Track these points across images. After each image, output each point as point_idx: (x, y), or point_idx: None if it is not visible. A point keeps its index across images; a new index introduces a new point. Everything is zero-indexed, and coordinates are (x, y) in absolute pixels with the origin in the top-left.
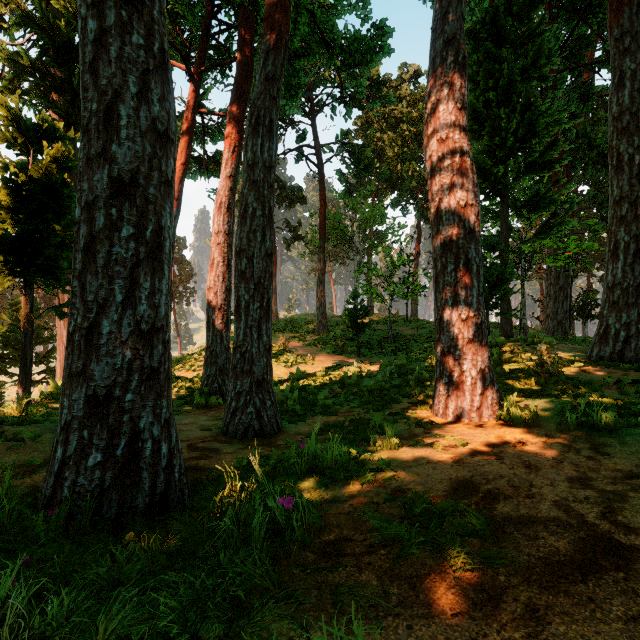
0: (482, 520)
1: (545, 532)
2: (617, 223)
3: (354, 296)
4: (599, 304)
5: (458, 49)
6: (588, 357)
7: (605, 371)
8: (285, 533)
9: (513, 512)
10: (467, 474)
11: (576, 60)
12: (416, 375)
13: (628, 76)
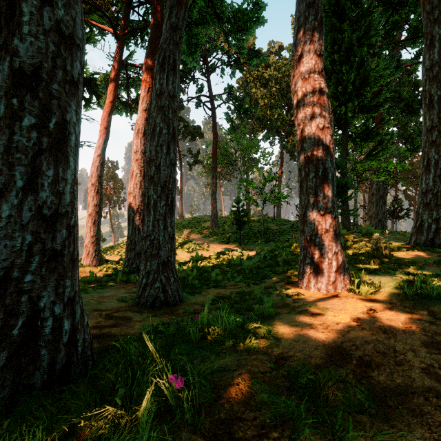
0: (366, 393)
1: (428, 406)
2: (429, 146)
3: (237, 201)
4: (404, 208)
5: (317, 10)
6: (408, 243)
7: (423, 253)
8: (176, 413)
9: (389, 381)
10: (337, 340)
11: (390, 39)
12: (283, 257)
13: (437, 39)
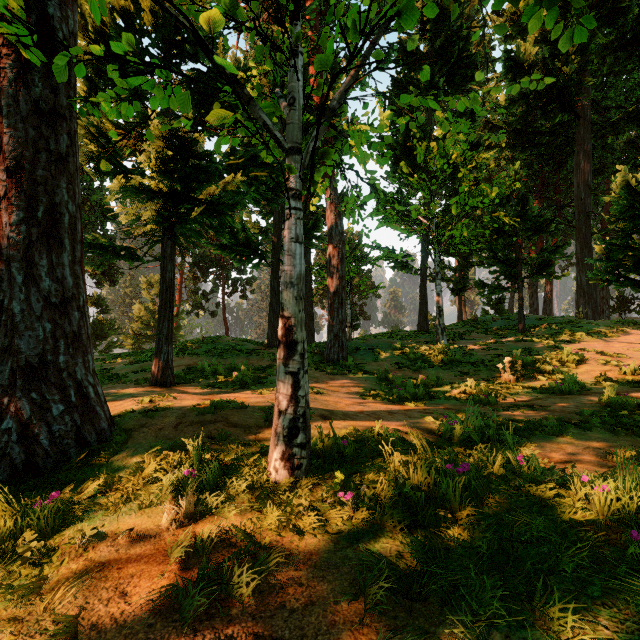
0: None
1: None
2: None
3: None
4: None
5: None
6: None
7: None
8: None
9: None
10: None
11: None
12: None
13: None
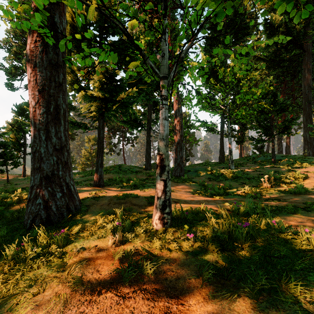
0: None
1: None
2: None
3: None
4: None
5: None
6: None
7: None
8: None
9: None
10: None
11: None
12: None
13: None
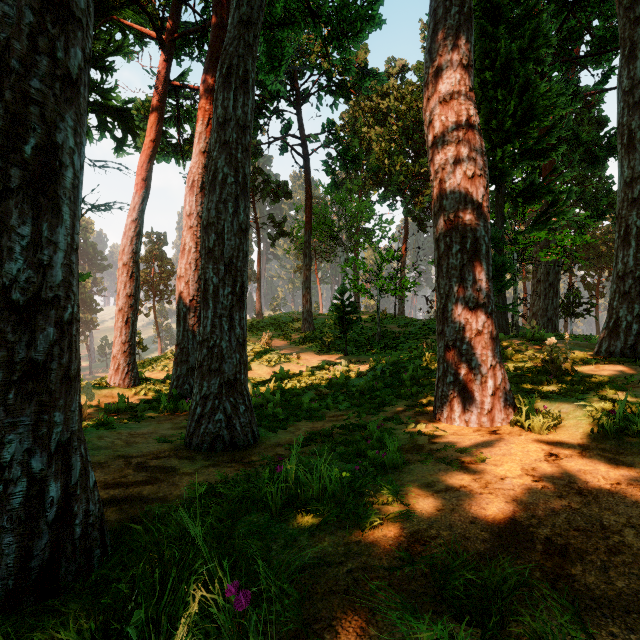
0: (571, 611)
1: None
2: (628, 206)
3: (341, 291)
4: (583, 302)
5: None
6: (596, 353)
7: (621, 367)
8: None
9: (605, 585)
10: (506, 508)
11: (565, 54)
12: (410, 374)
13: (639, 47)
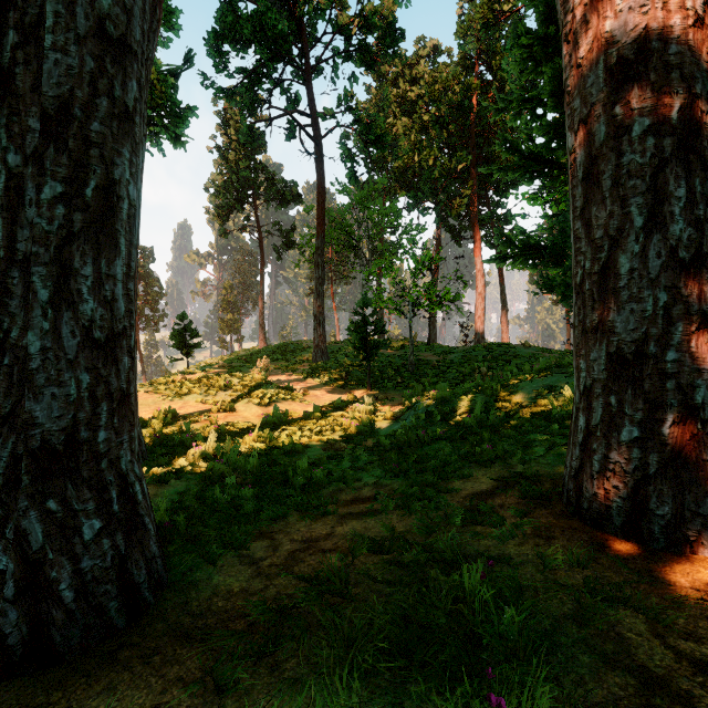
0: None
1: None
2: None
3: (363, 304)
4: None
5: None
6: None
7: None
8: None
9: None
10: None
11: None
12: (477, 416)
13: None
